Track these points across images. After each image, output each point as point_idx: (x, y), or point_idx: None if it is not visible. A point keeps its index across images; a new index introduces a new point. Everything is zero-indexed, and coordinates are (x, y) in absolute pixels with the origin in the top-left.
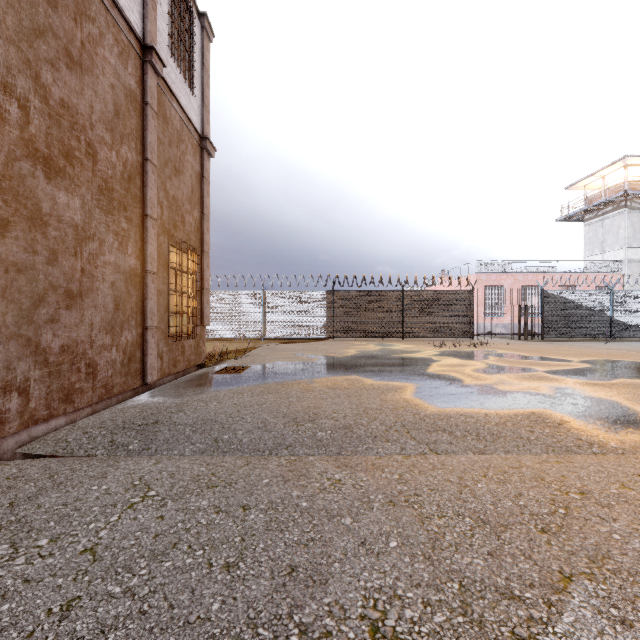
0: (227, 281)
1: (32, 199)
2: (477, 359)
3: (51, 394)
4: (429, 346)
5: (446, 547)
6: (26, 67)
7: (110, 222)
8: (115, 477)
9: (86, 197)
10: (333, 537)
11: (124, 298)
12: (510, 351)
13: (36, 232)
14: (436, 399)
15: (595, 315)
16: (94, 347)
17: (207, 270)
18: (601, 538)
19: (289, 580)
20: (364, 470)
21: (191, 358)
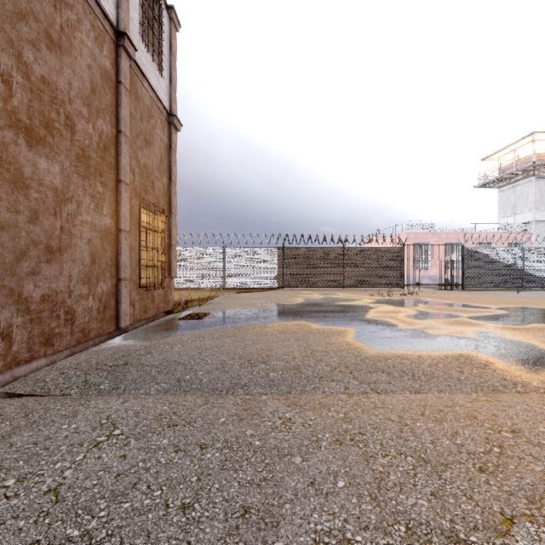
0: (192, 239)
1: (15, 164)
2: (408, 306)
3: (32, 338)
4: (366, 295)
5: (391, 487)
6: (9, 46)
7: (87, 186)
8: (84, 416)
9: (65, 163)
10: (284, 477)
11: (100, 253)
12: (436, 299)
13: (18, 194)
14: (374, 342)
15: (508, 268)
16: (72, 296)
17: (174, 229)
18: (536, 478)
19: (242, 522)
20: (312, 409)
21: (160, 305)
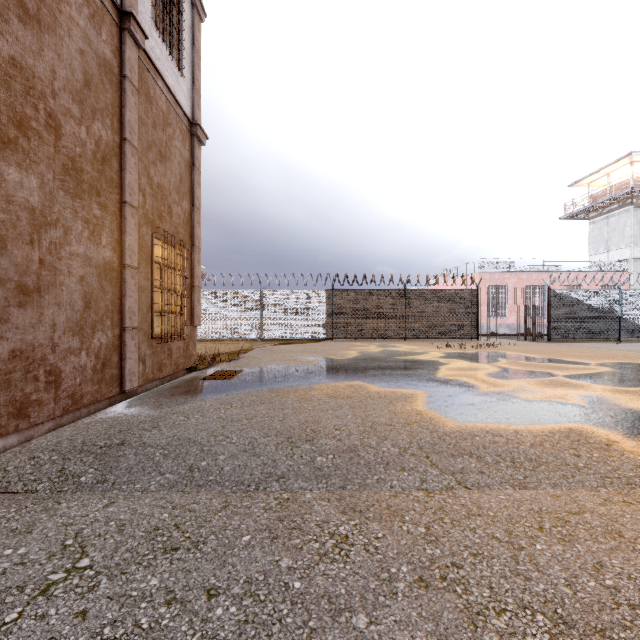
0: (223, 280)
1: None
2: (487, 362)
3: None
4: (433, 347)
5: None
6: None
7: (78, 207)
8: (43, 531)
9: (46, 176)
10: None
11: (97, 295)
12: (520, 353)
13: None
14: (453, 411)
15: (603, 315)
16: (57, 351)
17: (198, 266)
18: None
19: None
20: (378, 518)
21: (179, 361)
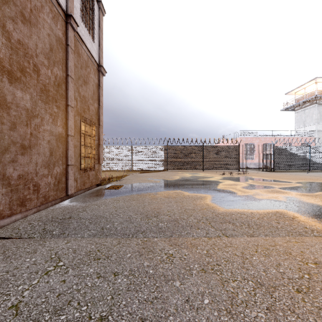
0: (113, 141)
1: (1, 94)
2: (242, 181)
3: (12, 202)
4: (217, 174)
5: (240, 303)
6: None
7: (47, 108)
8: (41, 252)
9: (33, 94)
10: (168, 296)
11: (55, 149)
12: (259, 177)
13: (3, 112)
14: (223, 203)
15: (301, 158)
16: (38, 175)
17: (101, 135)
18: None
19: None
20: (186, 247)
21: (93, 181)
